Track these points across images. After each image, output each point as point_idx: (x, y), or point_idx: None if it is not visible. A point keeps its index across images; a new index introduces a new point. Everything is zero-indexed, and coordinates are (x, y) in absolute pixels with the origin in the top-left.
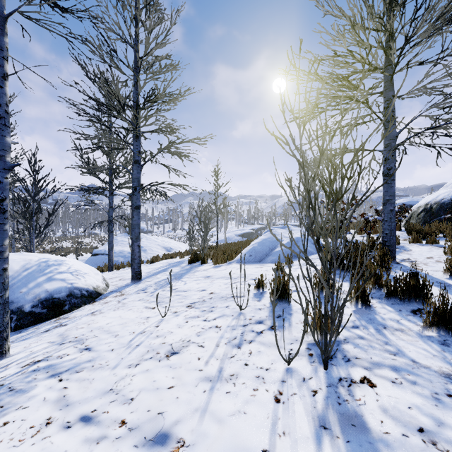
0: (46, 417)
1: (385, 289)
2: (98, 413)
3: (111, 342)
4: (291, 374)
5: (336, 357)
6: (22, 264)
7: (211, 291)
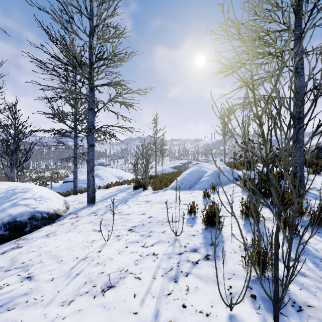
0: None
1: (306, 217)
2: None
3: (54, 270)
4: None
5: (284, 302)
6: None
7: (150, 215)
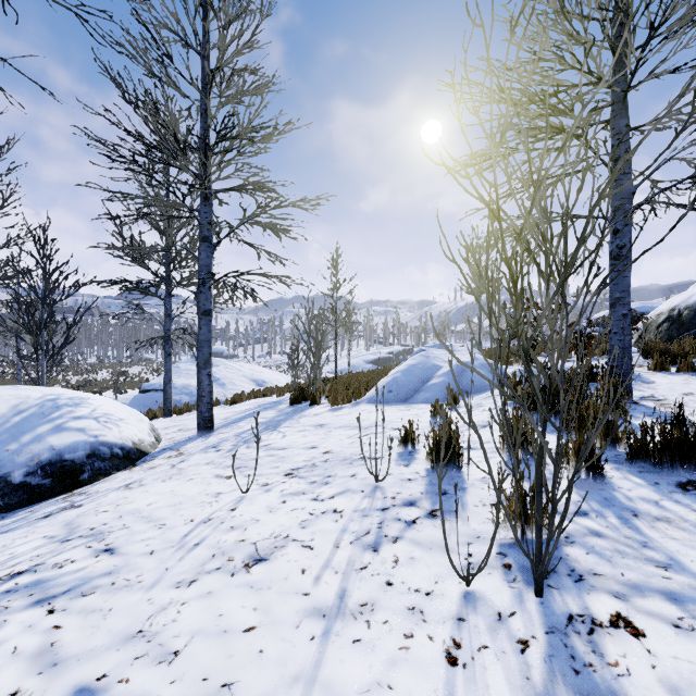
0: (11, 689)
1: (623, 447)
2: (109, 683)
3: (152, 539)
4: (474, 605)
5: (556, 571)
6: (13, 404)
7: (326, 449)
